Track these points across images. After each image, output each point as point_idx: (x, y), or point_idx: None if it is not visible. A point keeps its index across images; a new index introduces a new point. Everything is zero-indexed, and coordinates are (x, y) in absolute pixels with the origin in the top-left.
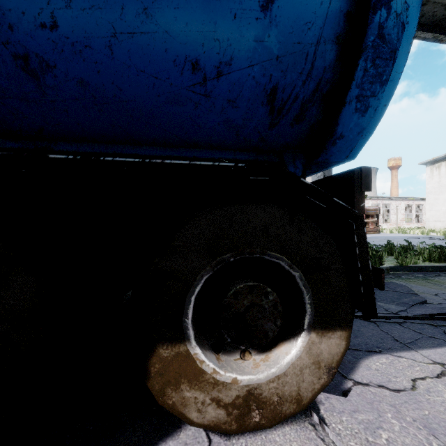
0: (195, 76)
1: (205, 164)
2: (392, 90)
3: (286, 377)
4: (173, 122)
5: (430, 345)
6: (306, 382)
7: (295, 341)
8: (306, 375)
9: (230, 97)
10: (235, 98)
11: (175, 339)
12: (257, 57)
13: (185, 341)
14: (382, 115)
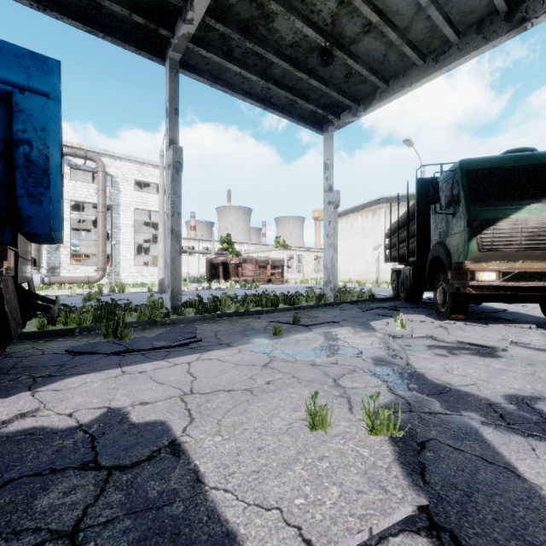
0: None
1: None
2: (59, 192)
3: None
4: None
5: (139, 363)
6: None
7: None
8: None
9: None
10: None
11: None
12: None
13: None
14: (60, 206)
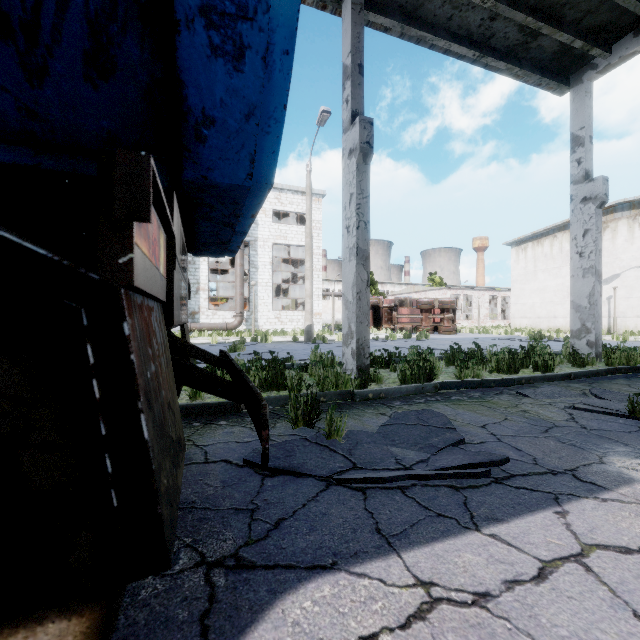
0: None
1: None
2: (292, 13)
3: None
4: None
5: (428, 537)
6: None
7: None
8: None
9: None
10: None
11: None
12: None
13: None
14: (287, 77)
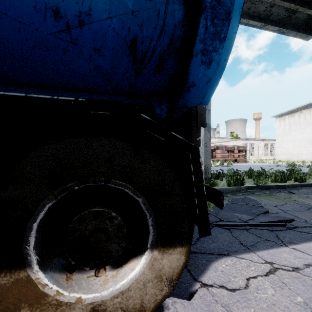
0: (58, 23)
1: (43, 97)
2: (230, 47)
3: (130, 292)
4: (48, 67)
5: (265, 247)
6: (149, 294)
7: (140, 259)
8: (149, 288)
9: (95, 46)
10: (100, 47)
11: (15, 266)
12: (114, 10)
13: (25, 267)
14: (224, 68)
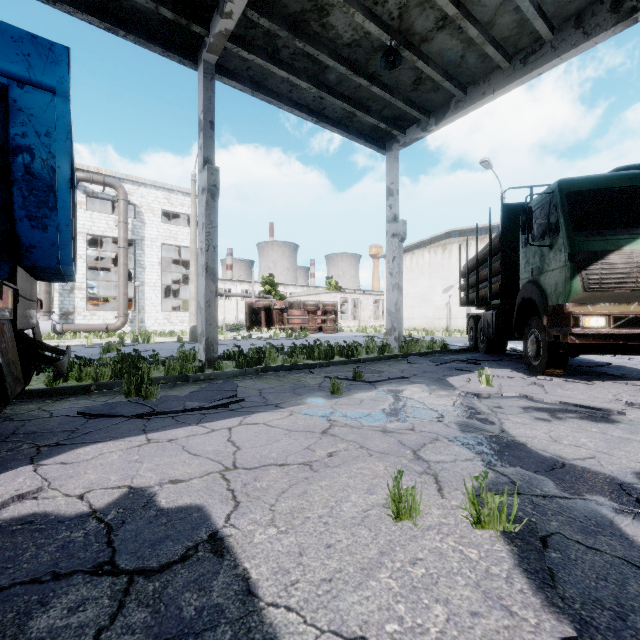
0: None
1: None
2: (68, 215)
3: None
4: None
5: (168, 429)
6: None
7: None
8: None
9: None
10: None
11: None
12: None
13: None
14: (70, 233)
